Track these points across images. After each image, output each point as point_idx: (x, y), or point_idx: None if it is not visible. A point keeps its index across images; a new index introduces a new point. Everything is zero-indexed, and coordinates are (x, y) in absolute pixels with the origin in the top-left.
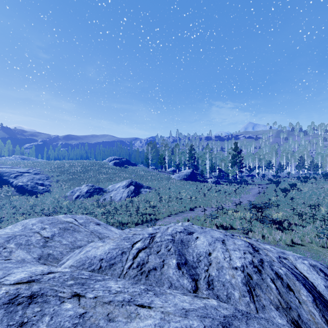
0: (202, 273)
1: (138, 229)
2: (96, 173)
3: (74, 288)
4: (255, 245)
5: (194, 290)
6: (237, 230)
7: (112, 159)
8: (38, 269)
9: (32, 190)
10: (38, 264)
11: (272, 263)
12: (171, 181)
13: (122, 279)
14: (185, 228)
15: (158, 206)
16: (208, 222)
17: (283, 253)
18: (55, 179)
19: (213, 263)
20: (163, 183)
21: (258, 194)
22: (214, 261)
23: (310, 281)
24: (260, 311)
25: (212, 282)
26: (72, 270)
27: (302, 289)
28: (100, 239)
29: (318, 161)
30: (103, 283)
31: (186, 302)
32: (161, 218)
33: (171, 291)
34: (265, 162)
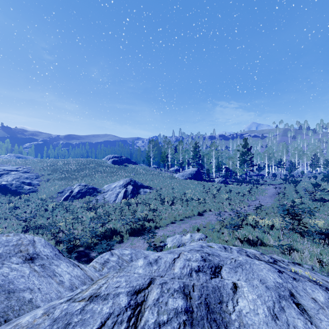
0: None
1: (126, 251)
2: (91, 172)
3: None
4: None
5: None
6: (272, 248)
7: (111, 157)
8: None
9: (16, 190)
10: None
11: None
12: (175, 180)
13: None
14: (204, 257)
15: (159, 209)
16: (225, 233)
17: None
18: (45, 178)
19: None
20: (166, 183)
21: (275, 195)
22: None
23: None
24: None
25: None
26: None
27: None
28: None
29: None
30: None
31: None
32: (162, 226)
33: None
34: (275, 160)
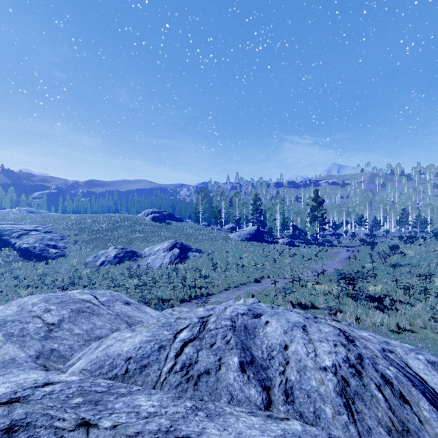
0: (276, 377)
1: (184, 309)
2: (127, 231)
3: (82, 411)
4: (349, 333)
5: (266, 405)
6: (321, 310)
7: (150, 212)
8: (29, 378)
9: (41, 254)
10: (35, 366)
11: (375, 360)
12: (230, 242)
13: (159, 391)
14: (250, 309)
15: (211, 276)
16: (280, 299)
17: (387, 344)
18: (72, 239)
19: (291, 361)
20: (219, 245)
21: (347, 260)
22: (293, 358)
23: (430, 386)
24: (364, 437)
25: (291, 390)
26: (82, 379)
27: (422, 400)
28: (129, 326)
29: (426, 215)
30: (128, 399)
31: (256, 428)
32: (215, 293)
33: (232, 410)
34: (356, 216)
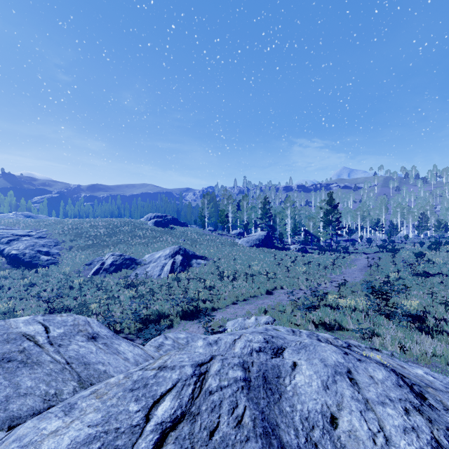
0: None
1: (181, 335)
2: (127, 237)
3: None
4: (408, 377)
5: None
6: (351, 333)
7: (152, 216)
8: None
9: (31, 261)
10: None
11: None
12: (237, 248)
13: None
14: (267, 339)
15: (217, 286)
16: (298, 316)
17: None
18: (67, 245)
19: None
20: (225, 252)
21: (367, 268)
22: None
23: None
24: None
25: None
26: None
27: None
28: (79, 385)
29: (447, 220)
30: None
31: None
32: (221, 307)
33: None
34: (371, 221)
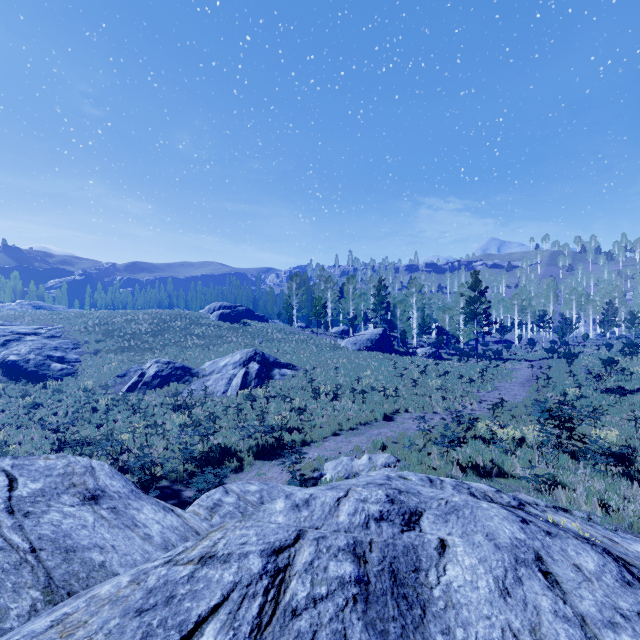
0: None
1: (251, 486)
2: (180, 336)
3: None
4: (633, 563)
5: None
6: (518, 481)
7: (217, 307)
8: None
9: (37, 372)
10: None
11: None
12: (340, 352)
13: None
14: (392, 496)
15: (310, 409)
16: (434, 454)
17: None
18: (91, 348)
19: None
20: (323, 358)
21: (532, 381)
22: None
23: None
24: None
25: None
26: None
27: None
28: (45, 596)
29: None
30: None
31: None
32: (317, 440)
33: None
34: (534, 313)
